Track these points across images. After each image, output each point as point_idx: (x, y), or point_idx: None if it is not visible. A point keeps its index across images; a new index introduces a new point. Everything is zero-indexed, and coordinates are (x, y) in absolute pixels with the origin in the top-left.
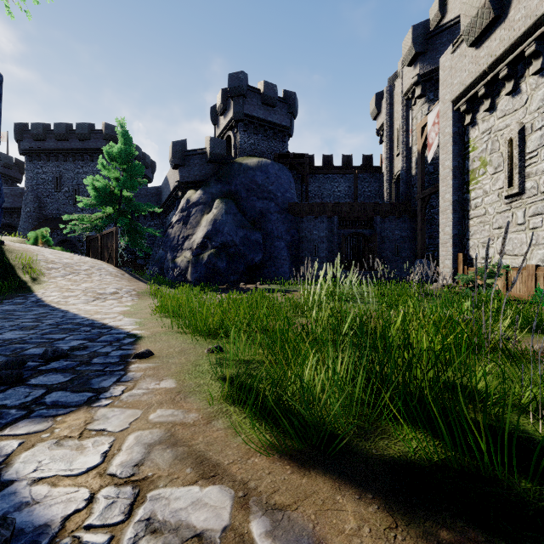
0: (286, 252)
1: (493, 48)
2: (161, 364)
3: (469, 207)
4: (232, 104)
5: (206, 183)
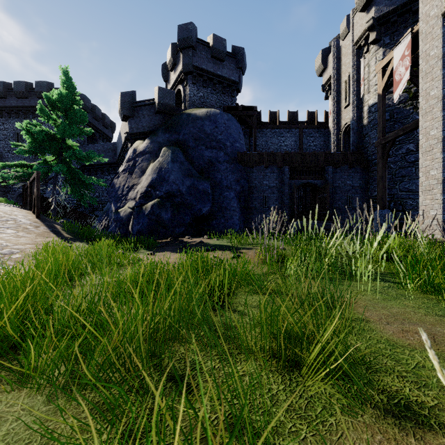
0: (235, 202)
1: None
2: None
3: None
4: (181, 56)
5: (154, 133)
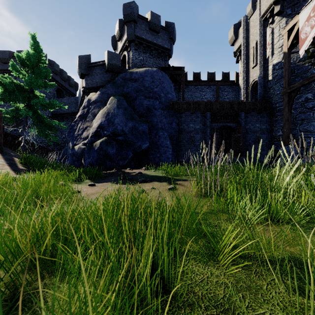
0: (168, 140)
1: None
2: None
3: None
4: (126, 28)
5: (105, 86)
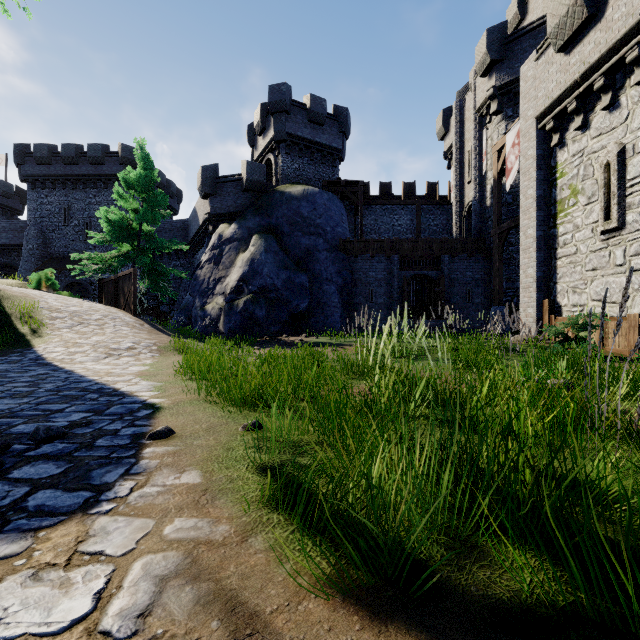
0: (336, 297)
1: (586, 53)
2: (184, 447)
3: (557, 245)
4: (273, 121)
5: (242, 215)
